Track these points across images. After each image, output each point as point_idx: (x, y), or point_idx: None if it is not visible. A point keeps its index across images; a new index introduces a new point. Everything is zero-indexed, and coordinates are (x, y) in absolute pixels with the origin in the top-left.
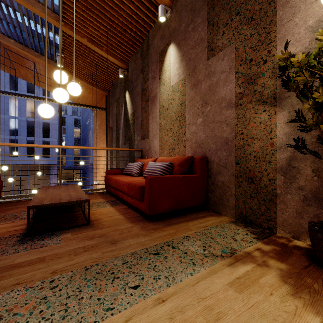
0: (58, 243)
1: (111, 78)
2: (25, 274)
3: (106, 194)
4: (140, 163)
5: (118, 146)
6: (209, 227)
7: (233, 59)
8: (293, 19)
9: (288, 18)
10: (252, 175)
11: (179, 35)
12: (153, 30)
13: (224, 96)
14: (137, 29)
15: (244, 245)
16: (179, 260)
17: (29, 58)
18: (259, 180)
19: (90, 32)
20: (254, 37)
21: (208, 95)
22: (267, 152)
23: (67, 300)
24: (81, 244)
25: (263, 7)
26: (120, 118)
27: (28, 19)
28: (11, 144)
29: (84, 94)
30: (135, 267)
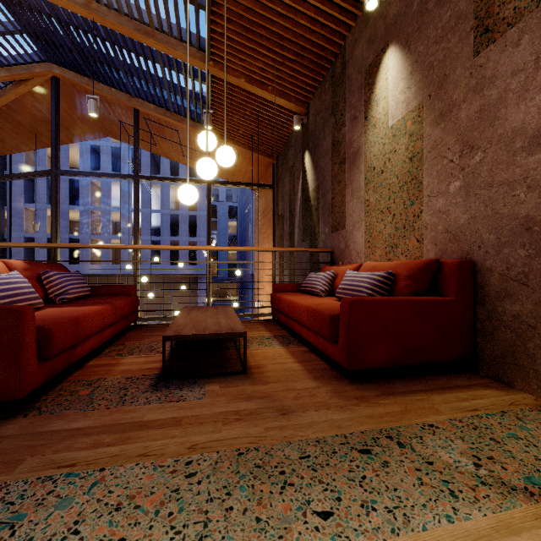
0: (200, 398)
1: (281, 135)
2: (155, 441)
3: (272, 324)
4: (330, 274)
5: (293, 245)
6: (484, 413)
7: None
8: None
9: None
10: None
11: (407, 25)
12: (354, 33)
13: (520, 124)
14: (324, 40)
15: None
16: (416, 476)
17: (171, 126)
18: None
19: (249, 66)
20: None
21: (477, 129)
22: None
23: (209, 504)
24: (233, 406)
25: None
26: (295, 198)
27: (169, 70)
28: (149, 246)
29: (241, 166)
30: (323, 471)
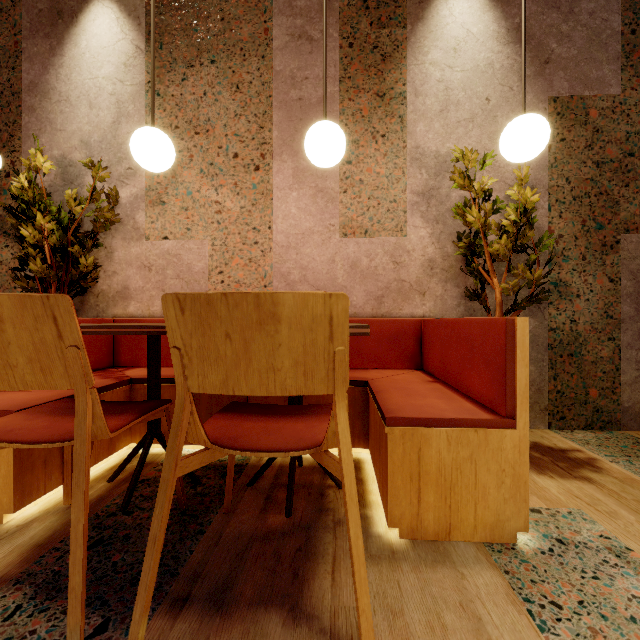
0: None
1: None
2: None
3: None
4: None
5: None
6: None
7: None
8: (41, 137)
9: (35, 132)
10: None
11: None
12: None
13: None
14: None
15: None
16: None
17: None
18: None
19: None
20: None
21: None
22: None
23: None
24: None
25: (5, 92)
26: None
27: None
28: None
29: None
30: None
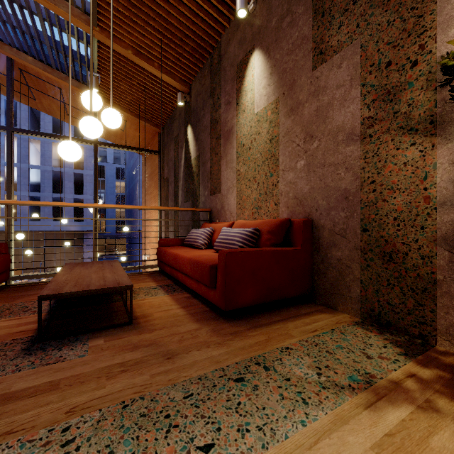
0: (82, 356)
1: (167, 108)
2: (24, 413)
3: (159, 275)
4: (209, 230)
5: (177, 205)
6: (321, 333)
7: (357, 65)
8: None
9: None
10: (390, 249)
11: (268, 36)
12: (228, 33)
13: (341, 123)
14: (204, 33)
15: (384, 366)
16: (278, 393)
17: (53, 83)
18: (403, 257)
19: (136, 40)
20: (394, 25)
21: (315, 123)
22: (418, 212)
23: None
24: (118, 358)
25: None
26: (179, 164)
27: (50, 25)
28: (24, 202)
29: (128, 131)
30: (205, 406)
